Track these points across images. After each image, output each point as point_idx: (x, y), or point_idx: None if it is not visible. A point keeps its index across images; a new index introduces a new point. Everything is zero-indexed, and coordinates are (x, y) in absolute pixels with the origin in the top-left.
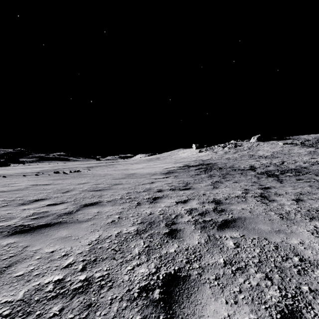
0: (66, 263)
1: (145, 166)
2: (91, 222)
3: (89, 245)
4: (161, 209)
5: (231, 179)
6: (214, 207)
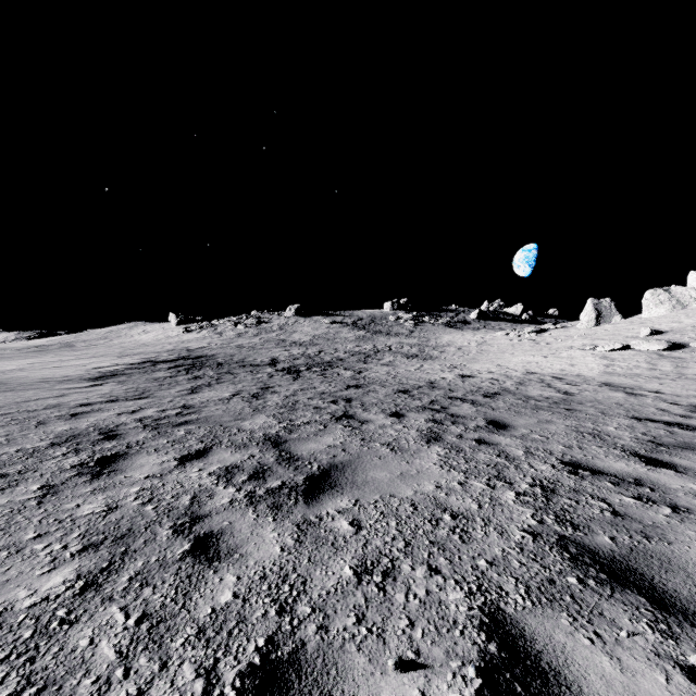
0: None
1: (29, 366)
2: None
3: None
4: (90, 423)
5: (228, 380)
6: (179, 412)
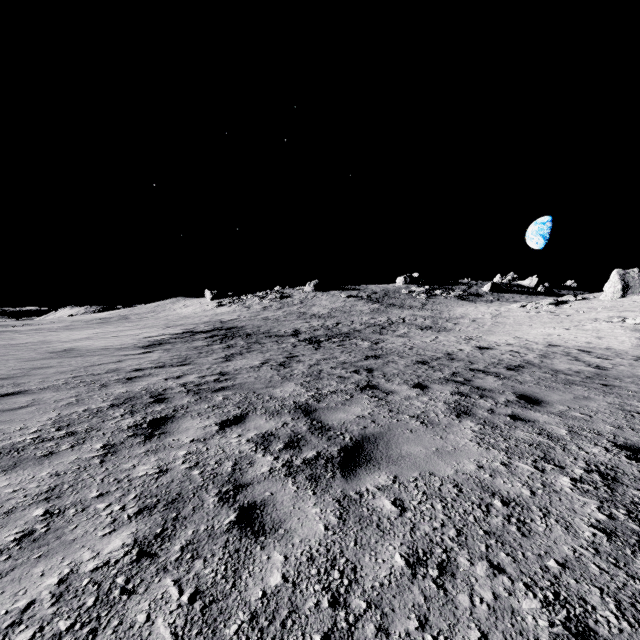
0: (31, 431)
1: (94, 335)
2: (31, 407)
3: (50, 420)
4: (142, 387)
5: (257, 349)
6: (217, 378)
